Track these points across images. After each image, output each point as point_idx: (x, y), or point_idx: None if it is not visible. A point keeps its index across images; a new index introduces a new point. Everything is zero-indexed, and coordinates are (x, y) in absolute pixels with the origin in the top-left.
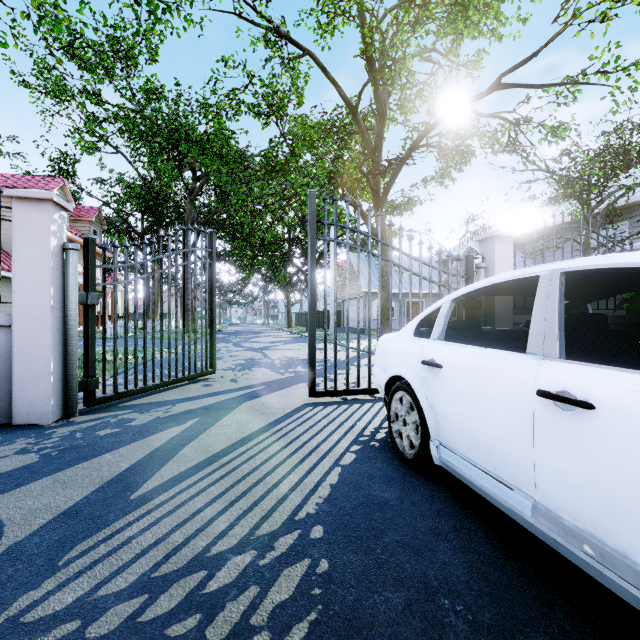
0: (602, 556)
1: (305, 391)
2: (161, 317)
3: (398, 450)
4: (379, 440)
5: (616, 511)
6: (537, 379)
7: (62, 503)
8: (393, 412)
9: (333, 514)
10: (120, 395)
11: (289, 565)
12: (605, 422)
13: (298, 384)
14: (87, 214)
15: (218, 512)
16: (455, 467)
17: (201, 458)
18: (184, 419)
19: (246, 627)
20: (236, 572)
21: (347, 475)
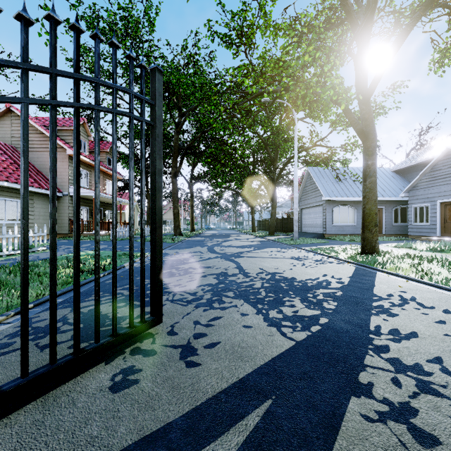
0: None
1: None
2: None
3: None
4: None
5: None
6: None
7: None
8: None
9: None
10: None
11: None
12: None
13: (349, 407)
14: (104, 147)
15: None
16: None
17: None
18: None
19: None
20: None
21: None
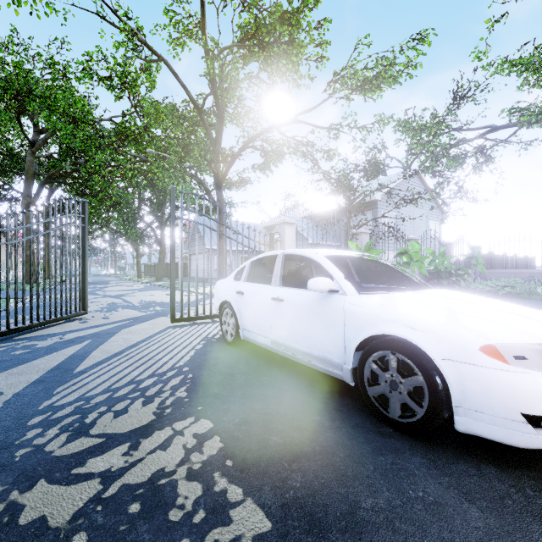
0: (285, 348)
1: (166, 320)
2: (44, 269)
3: (226, 339)
4: (216, 338)
5: (288, 332)
6: (272, 294)
7: (28, 379)
8: (223, 321)
9: (193, 363)
10: (12, 331)
11: (175, 377)
12: (286, 305)
13: (160, 317)
14: None
15: (132, 370)
16: (249, 337)
17: (108, 355)
18: (80, 341)
19: (161, 391)
20: (151, 382)
21: (199, 352)
